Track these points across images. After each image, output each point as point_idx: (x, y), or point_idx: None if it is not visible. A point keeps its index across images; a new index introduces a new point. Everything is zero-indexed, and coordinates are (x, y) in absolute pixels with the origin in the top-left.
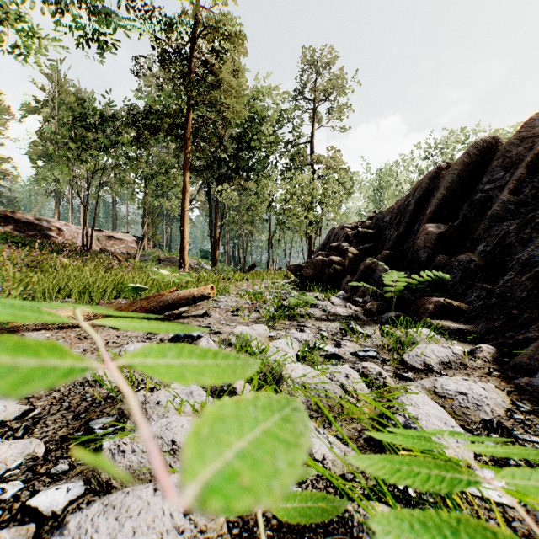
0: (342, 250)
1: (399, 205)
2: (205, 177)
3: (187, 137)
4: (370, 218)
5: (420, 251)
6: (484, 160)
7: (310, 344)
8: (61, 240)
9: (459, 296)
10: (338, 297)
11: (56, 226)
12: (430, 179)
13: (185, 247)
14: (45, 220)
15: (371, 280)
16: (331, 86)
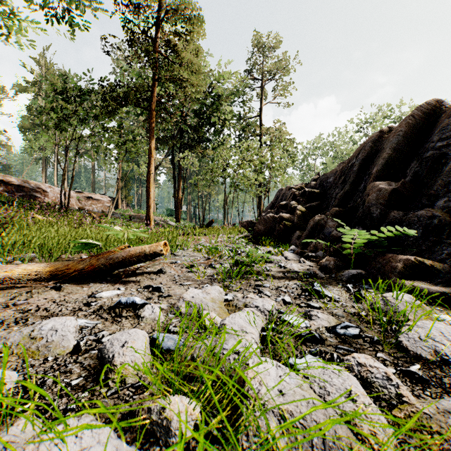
0: (291, 208)
1: (342, 168)
2: (170, 145)
3: (152, 109)
4: (314, 180)
5: (372, 207)
6: (429, 121)
7: (274, 315)
8: (46, 200)
9: (424, 253)
10: (289, 252)
11: (41, 188)
12: (373, 142)
13: (151, 205)
14: (31, 182)
15: (322, 236)
16: (278, 68)
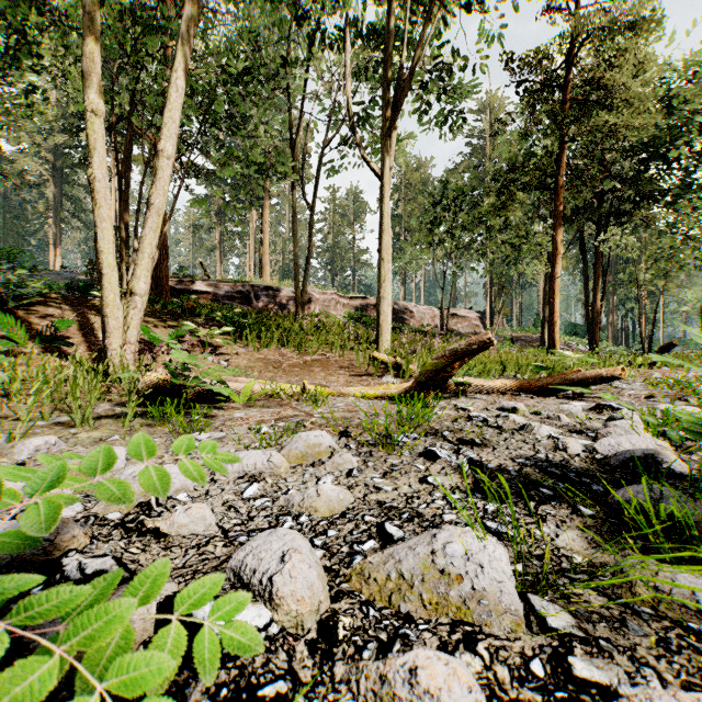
0: None
1: None
2: (579, 224)
3: (557, 185)
4: None
5: None
6: None
7: None
8: (412, 322)
9: None
10: None
11: (407, 309)
12: None
13: (555, 323)
14: (399, 304)
15: None
16: None
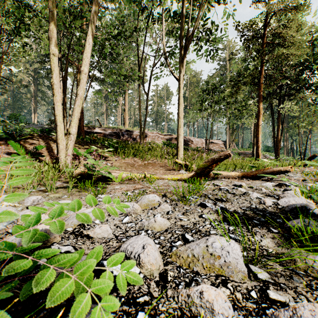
0: None
1: None
2: (270, 100)
3: (260, 83)
4: None
5: None
6: None
7: None
8: (192, 145)
9: None
10: None
11: (190, 140)
12: None
13: (259, 146)
14: (186, 137)
15: None
16: None
